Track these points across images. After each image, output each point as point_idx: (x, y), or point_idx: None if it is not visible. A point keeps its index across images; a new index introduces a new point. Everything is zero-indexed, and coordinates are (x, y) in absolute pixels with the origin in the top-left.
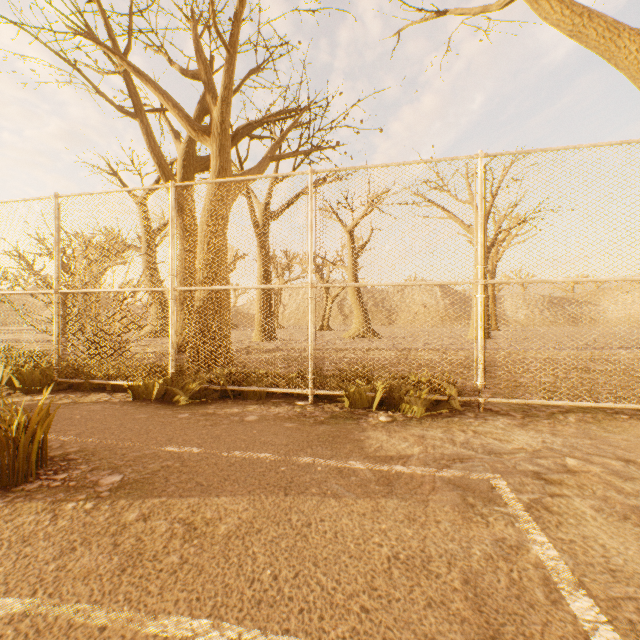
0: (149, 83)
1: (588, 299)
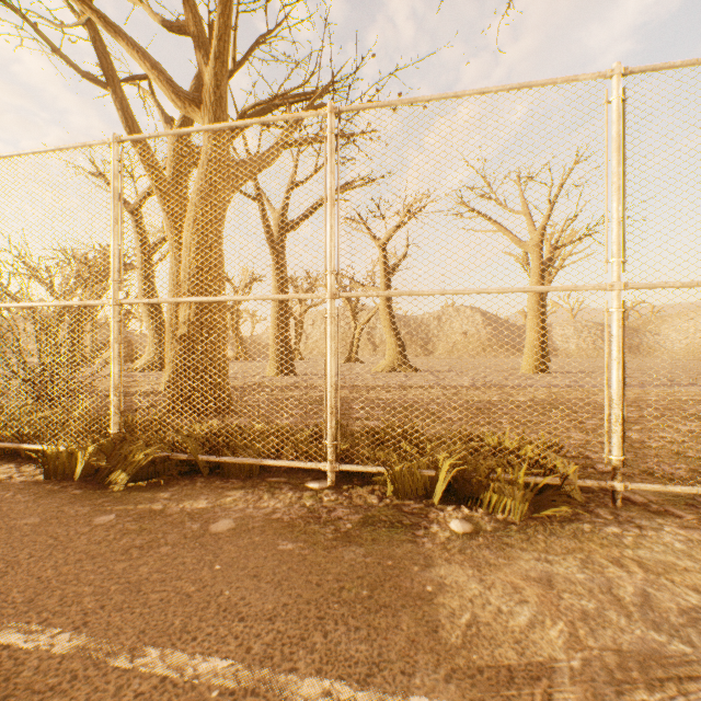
0: (119, 36)
1: (646, 327)
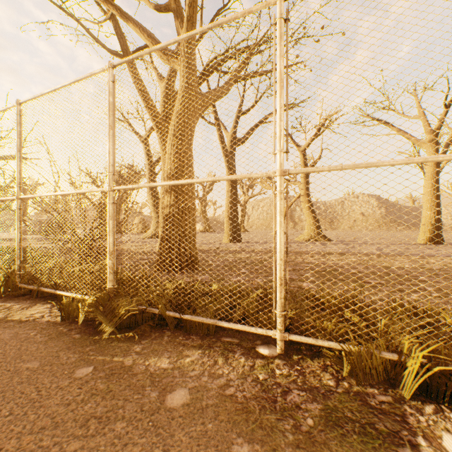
0: (129, 20)
1: None
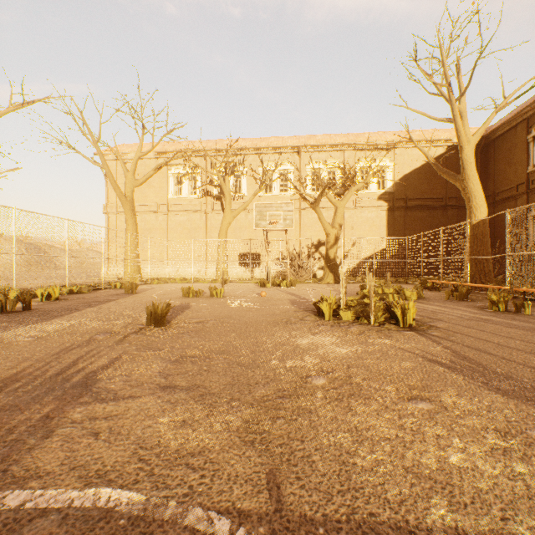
0: None
1: None
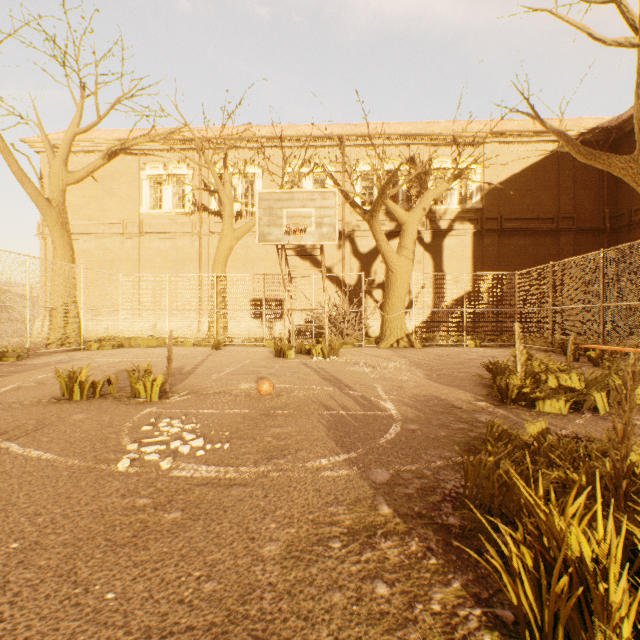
0: None
1: None
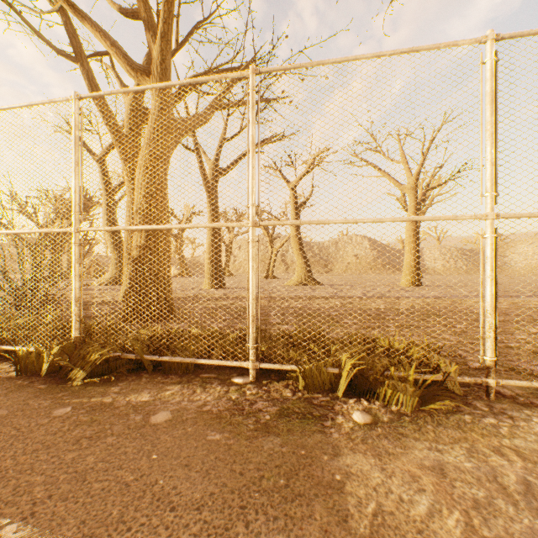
0: (85, 20)
1: None
